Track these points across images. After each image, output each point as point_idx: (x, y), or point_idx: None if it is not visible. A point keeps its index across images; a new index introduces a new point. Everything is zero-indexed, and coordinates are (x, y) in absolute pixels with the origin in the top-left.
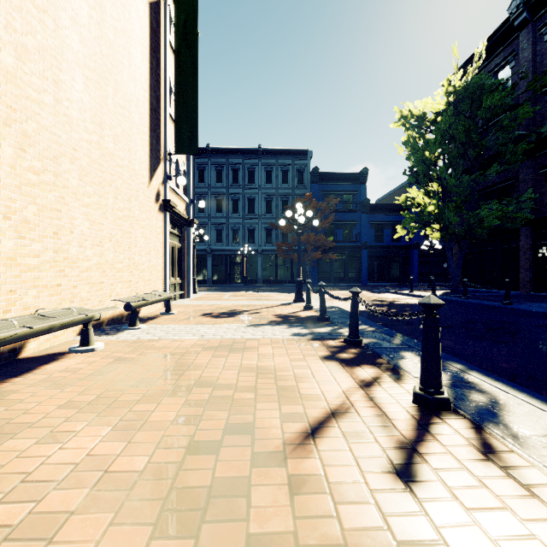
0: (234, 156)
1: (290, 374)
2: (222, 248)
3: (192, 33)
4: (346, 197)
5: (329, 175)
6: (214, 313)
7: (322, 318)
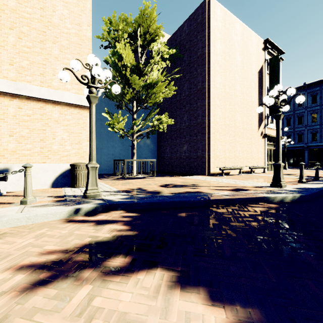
0: None
1: None
2: (316, 144)
3: (276, 69)
4: None
5: None
6: None
7: None
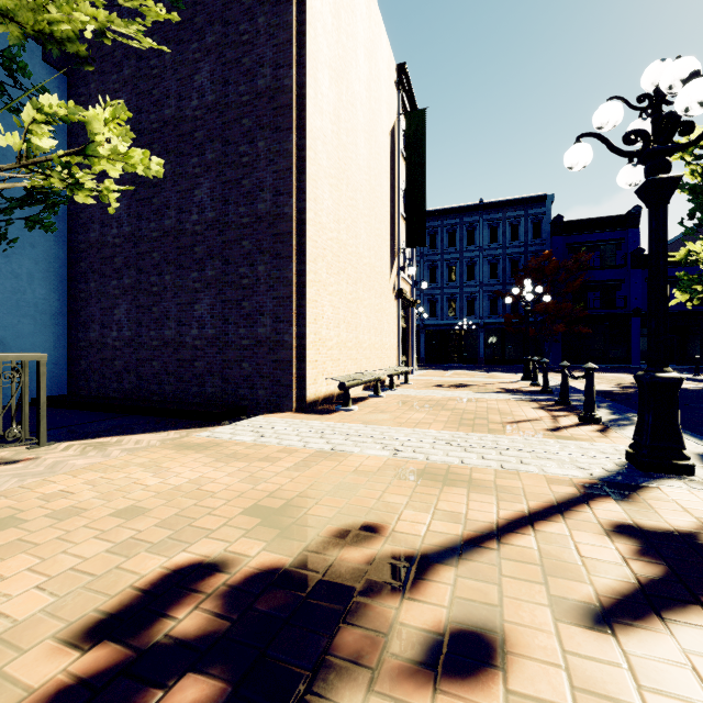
0: (450, 217)
1: (508, 411)
2: (436, 322)
3: (421, 140)
4: (605, 248)
5: (578, 223)
6: (443, 385)
7: (544, 390)
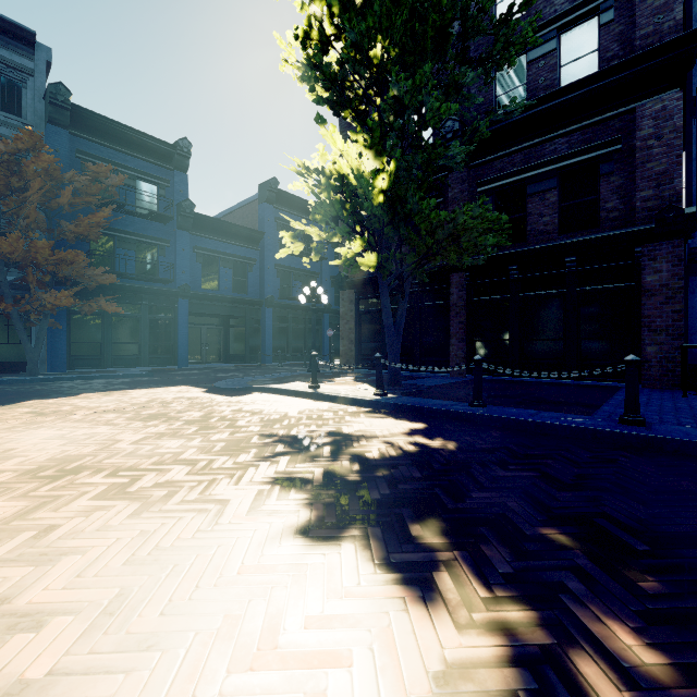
0: None
1: None
2: None
3: None
4: (144, 186)
5: (100, 122)
6: None
7: None
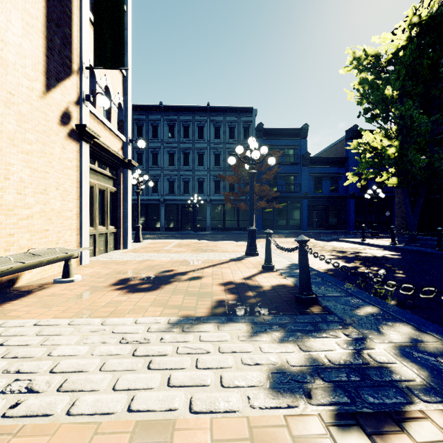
0: (185, 114)
1: None
2: (174, 198)
3: None
4: (288, 151)
5: (272, 131)
6: (134, 278)
7: (306, 299)
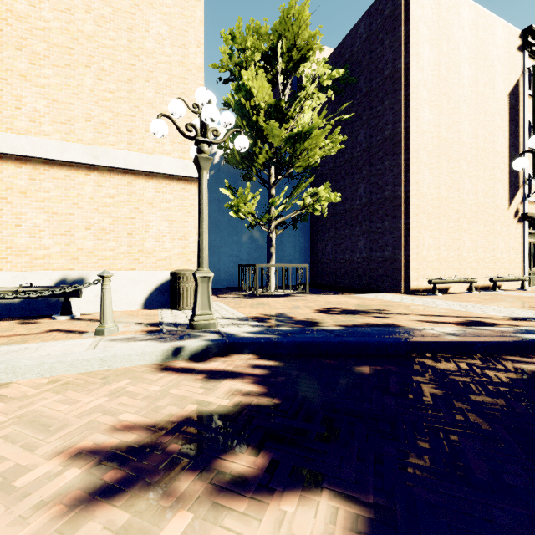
0: None
1: None
2: None
3: None
4: None
5: None
6: None
7: None
